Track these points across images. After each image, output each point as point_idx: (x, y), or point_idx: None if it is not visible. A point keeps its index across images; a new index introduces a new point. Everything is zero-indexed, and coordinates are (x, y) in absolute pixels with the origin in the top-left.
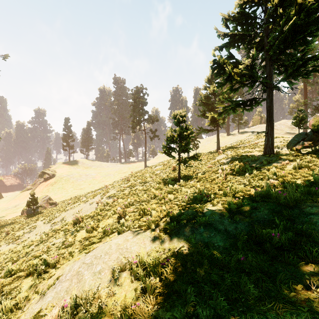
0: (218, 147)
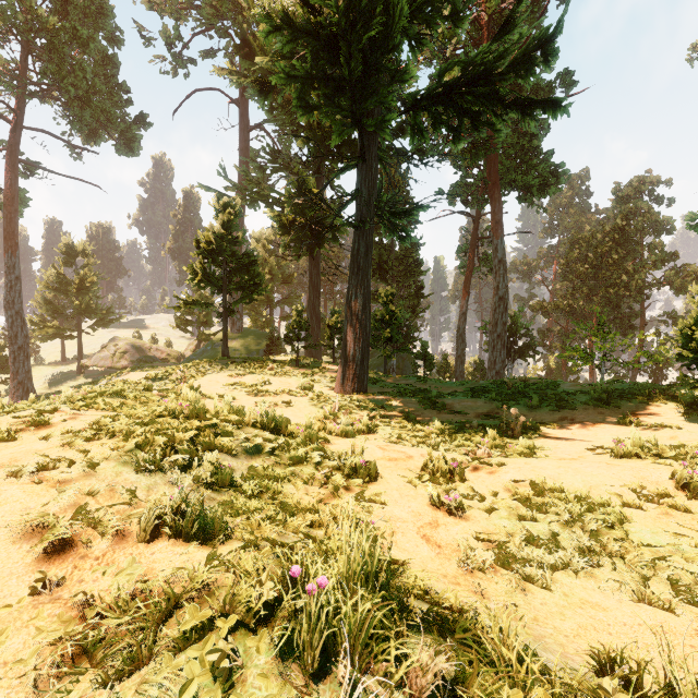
0: (63, 357)
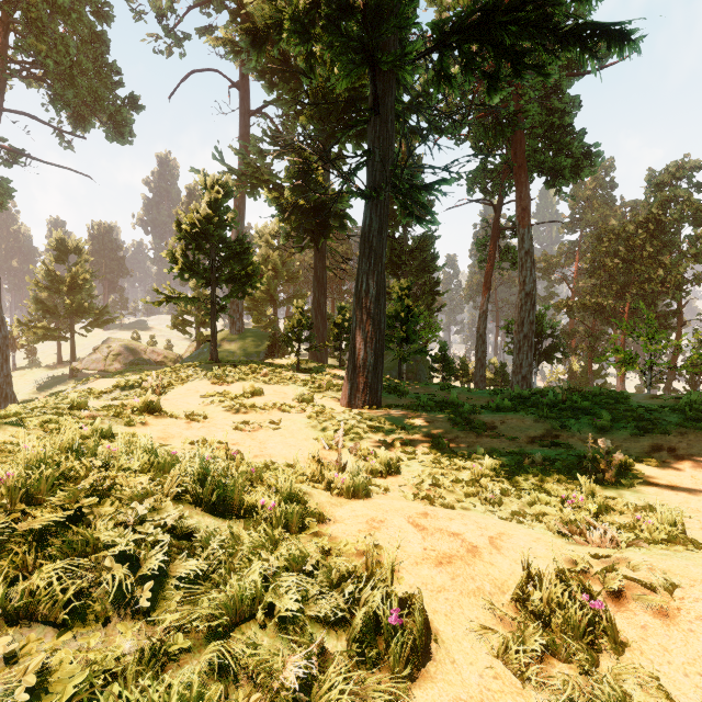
0: (59, 359)
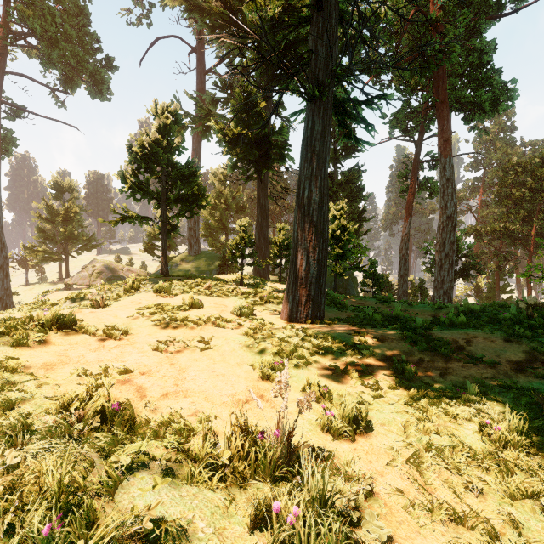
0: (60, 277)
